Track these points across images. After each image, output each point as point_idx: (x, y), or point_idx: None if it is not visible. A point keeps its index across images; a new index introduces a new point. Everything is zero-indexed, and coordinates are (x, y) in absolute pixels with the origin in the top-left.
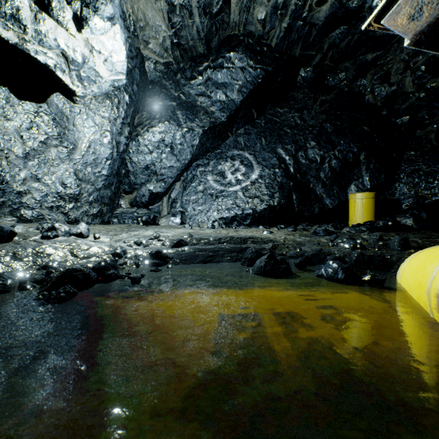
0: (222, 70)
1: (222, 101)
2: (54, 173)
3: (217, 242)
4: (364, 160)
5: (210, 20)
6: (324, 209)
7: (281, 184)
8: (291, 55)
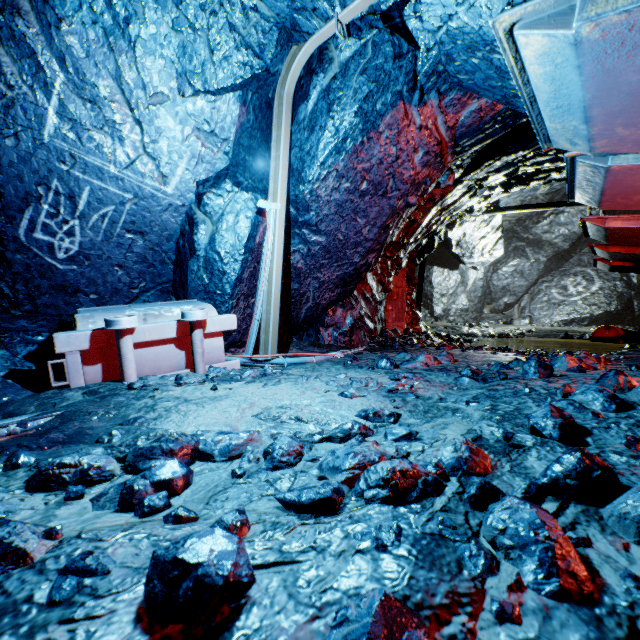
0: (563, 215)
1: (564, 235)
2: (458, 299)
3: (549, 332)
4: None
5: (551, 194)
6: None
7: (620, 293)
8: None
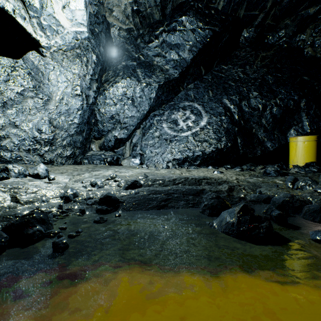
0: (175, 33)
1: (175, 60)
2: (31, 121)
3: (171, 183)
4: (304, 106)
5: None
6: (266, 151)
7: (227, 129)
8: (236, 16)
